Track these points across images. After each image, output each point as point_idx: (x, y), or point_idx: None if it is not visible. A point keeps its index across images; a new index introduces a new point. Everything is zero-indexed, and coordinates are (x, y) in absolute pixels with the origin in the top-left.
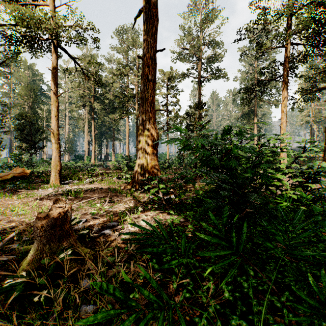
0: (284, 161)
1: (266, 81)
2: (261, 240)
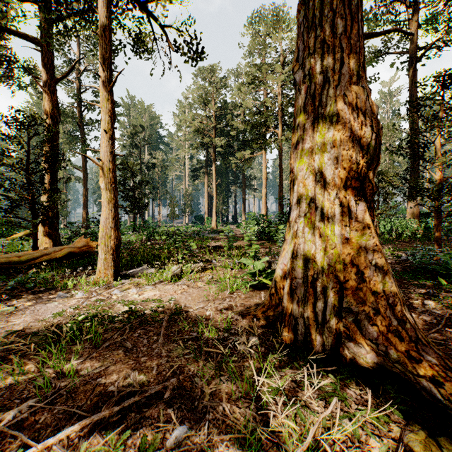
0: None
1: None
2: None
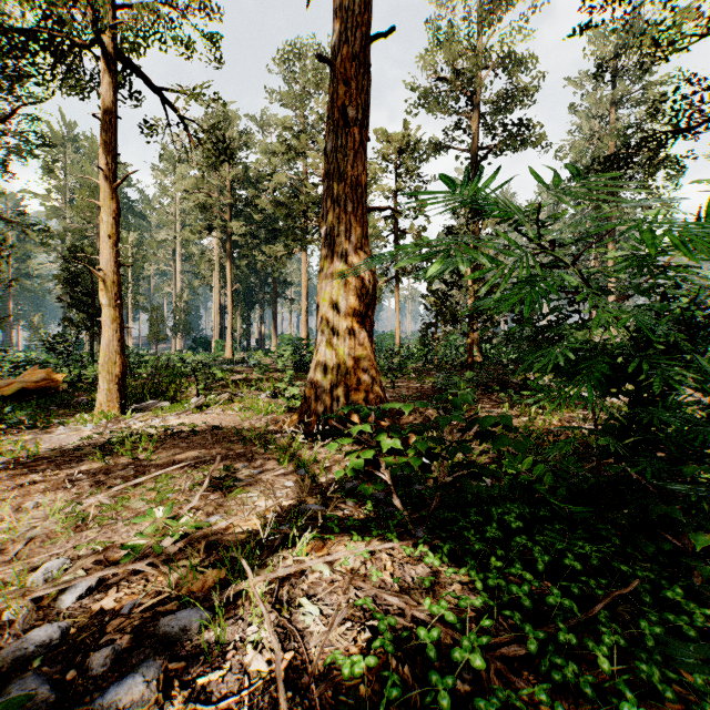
0: None
1: (667, 136)
2: None
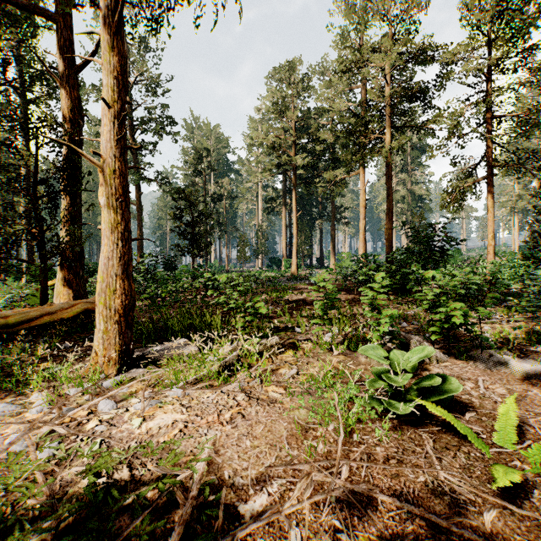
0: None
1: None
2: None
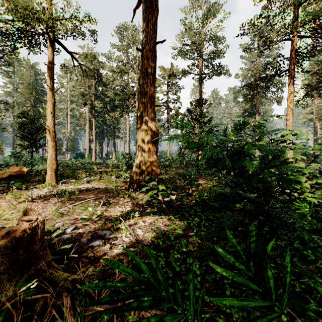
0: (290, 159)
1: (270, 76)
2: (318, 289)
